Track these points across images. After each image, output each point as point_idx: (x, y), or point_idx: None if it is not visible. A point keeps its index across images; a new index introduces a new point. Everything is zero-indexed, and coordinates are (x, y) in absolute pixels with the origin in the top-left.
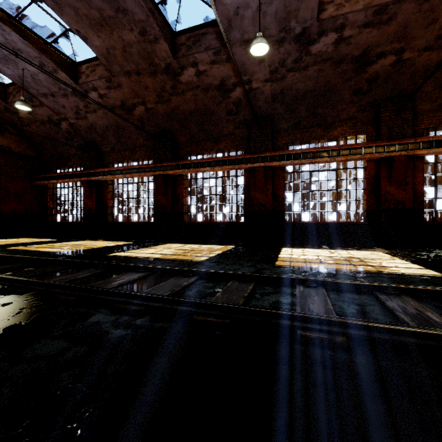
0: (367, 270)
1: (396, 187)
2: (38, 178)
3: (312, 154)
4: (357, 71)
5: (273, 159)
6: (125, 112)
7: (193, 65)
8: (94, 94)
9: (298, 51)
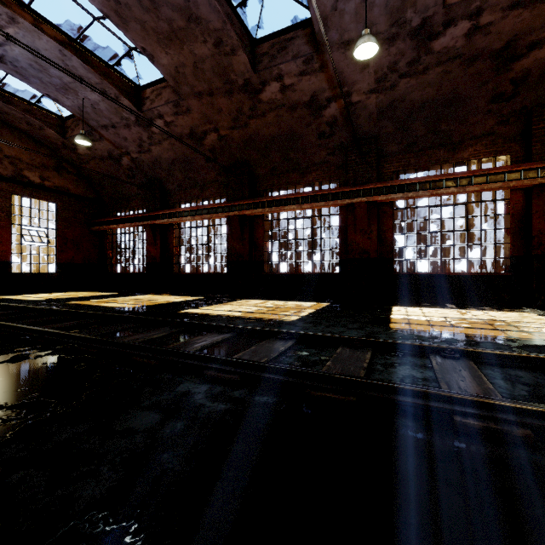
0: (522, 337)
1: None
2: (97, 223)
3: (432, 184)
4: (498, 70)
5: (379, 192)
6: (194, 142)
7: (277, 79)
8: (159, 122)
9: (414, 50)
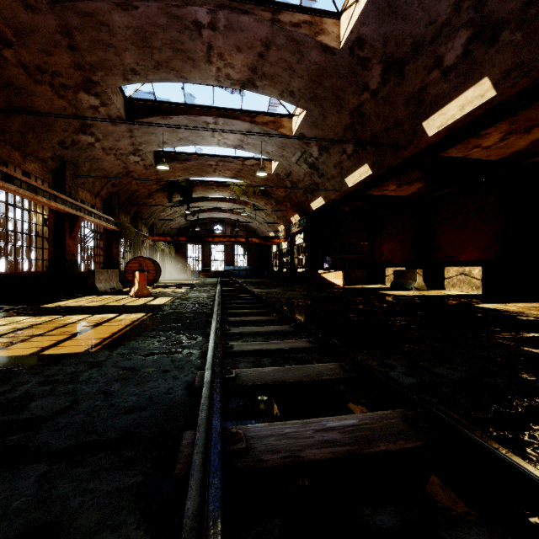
0: (130, 323)
1: None
2: None
3: None
4: None
5: None
6: None
7: None
8: None
9: None
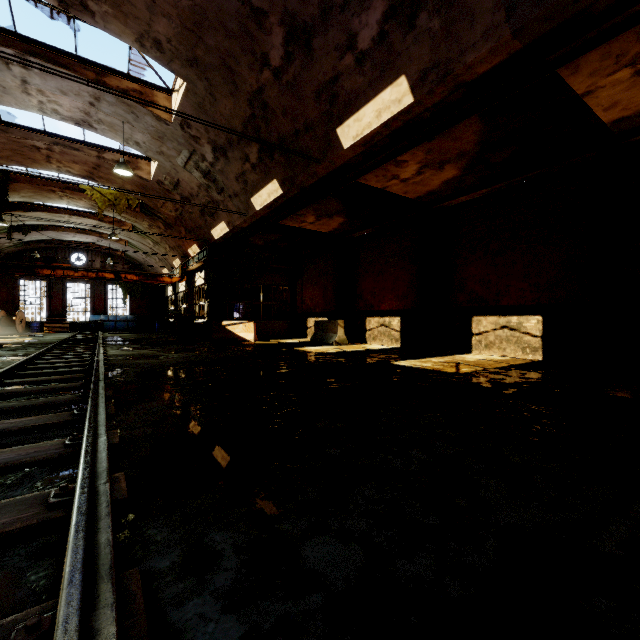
0: None
1: None
2: None
3: None
4: None
5: None
6: None
7: None
8: None
9: None
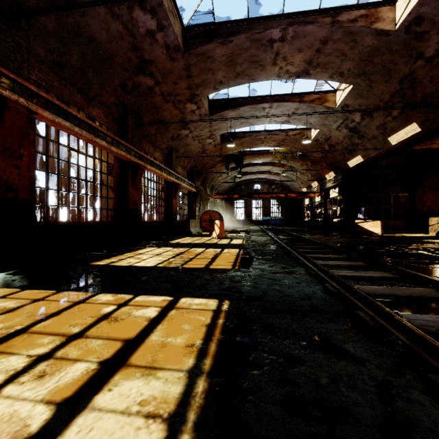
0: (237, 254)
1: (135, 190)
2: None
3: (91, 128)
4: (135, 69)
5: (43, 103)
6: None
7: None
8: None
9: None
